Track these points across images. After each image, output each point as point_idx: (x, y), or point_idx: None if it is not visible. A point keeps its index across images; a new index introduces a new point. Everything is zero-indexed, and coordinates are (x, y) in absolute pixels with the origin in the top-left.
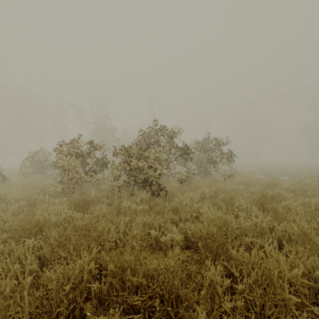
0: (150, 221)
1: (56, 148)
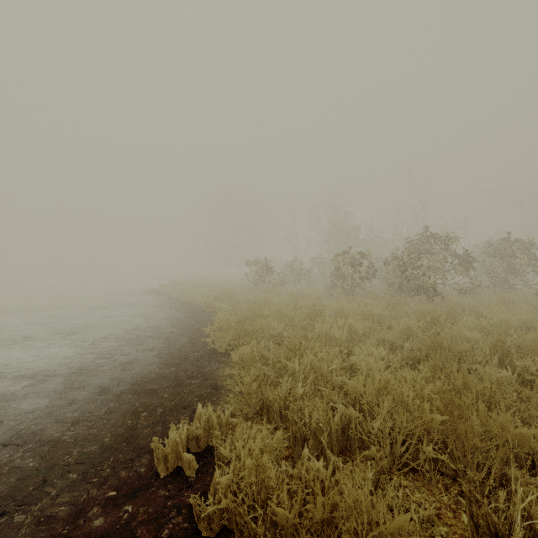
0: (431, 307)
1: (334, 259)
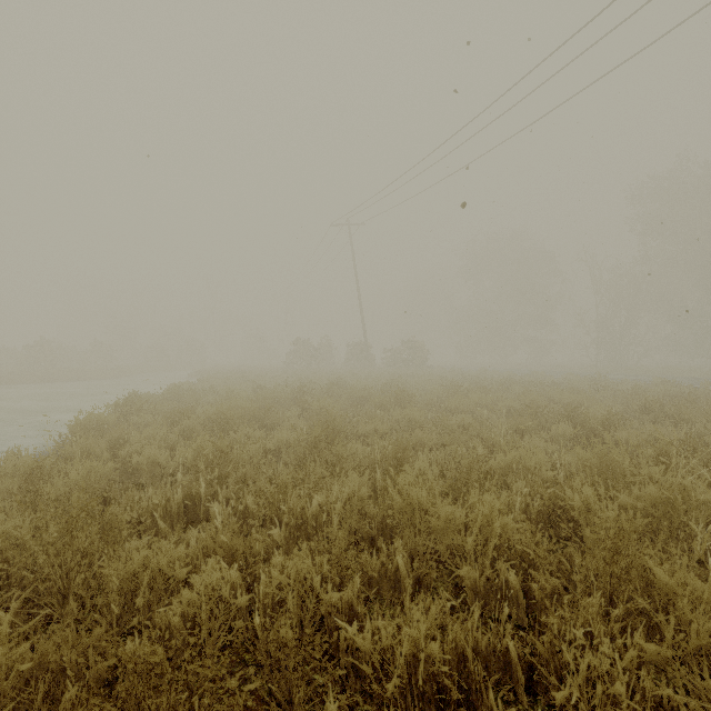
0: None
1: None
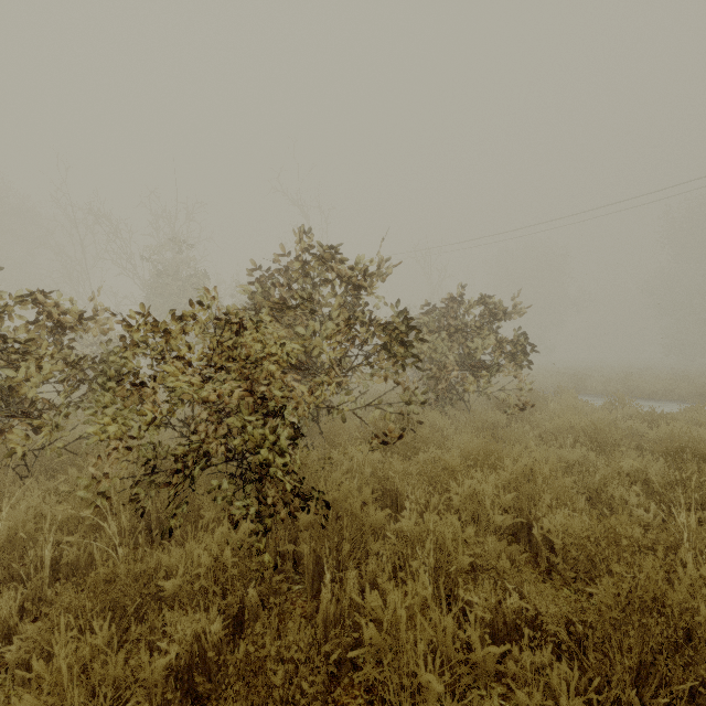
0: None
1: None
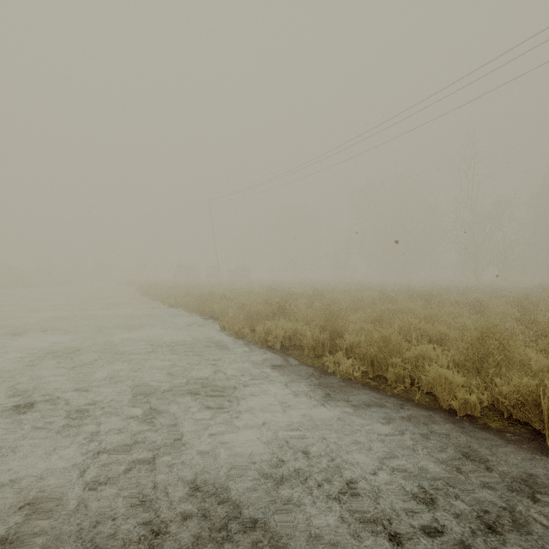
0: None
1: None
